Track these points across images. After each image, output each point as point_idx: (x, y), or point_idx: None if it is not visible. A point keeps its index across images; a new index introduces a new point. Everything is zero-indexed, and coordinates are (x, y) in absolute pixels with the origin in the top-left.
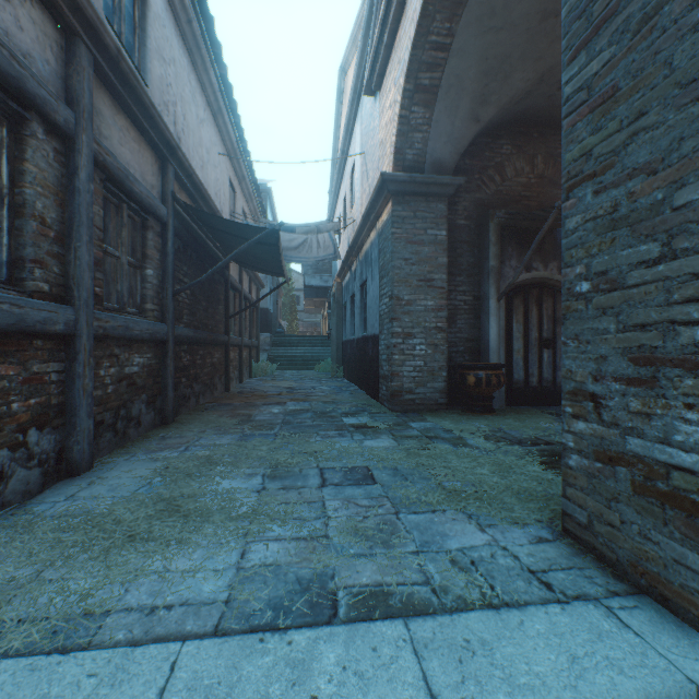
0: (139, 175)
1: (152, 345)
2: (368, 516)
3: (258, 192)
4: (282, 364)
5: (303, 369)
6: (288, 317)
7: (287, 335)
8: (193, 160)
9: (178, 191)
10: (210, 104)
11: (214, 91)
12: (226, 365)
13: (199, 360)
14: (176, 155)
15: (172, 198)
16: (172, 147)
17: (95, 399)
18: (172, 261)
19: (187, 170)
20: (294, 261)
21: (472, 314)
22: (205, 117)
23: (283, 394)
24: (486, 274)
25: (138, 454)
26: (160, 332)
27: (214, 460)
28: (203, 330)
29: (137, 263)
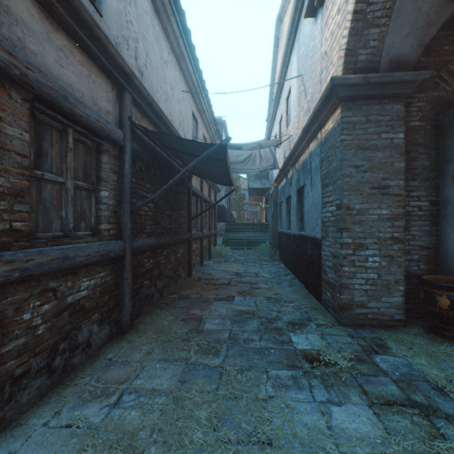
0: (88, 99)
1: (107, 263)
2: None
3: (214, 122)
4: (232, 245)
5: (247, 249)
6: (237, 208)
7: (236, 223)
8: (157, 93)
9: (140, 118)
10: (173, 49)
11: (176, 37)
12: (189, 256)
13: (163, 260)
14: (132, 83)
15: (129, 123)
16: (126, 75)
17: (13, 350)
18: (129, 181)
19: (146, 99)
20: (241, 172)
21: (428, 220)
22: (169, 60)
23: (232, 283)
24: (449, 177)
25: (62, 411)
26: (114, 250)
27: (136, 448)
28: (167, 234)
29: (90, 186)
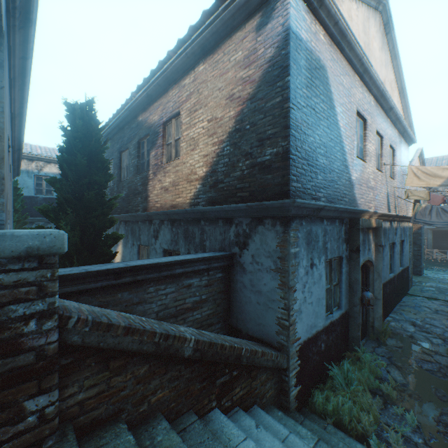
0: None
1: None
2: (443, 280)
3: None
4: None
5: None
6: None
7: None
8: None
9: None
10: None
11: None
12: None
13: None
14: None
15: None
16: None
17: None
18: None
19: None
20: None
21: None
22: None
23: None
24: None
25: None
26: None
27: None
28: None
29: None
